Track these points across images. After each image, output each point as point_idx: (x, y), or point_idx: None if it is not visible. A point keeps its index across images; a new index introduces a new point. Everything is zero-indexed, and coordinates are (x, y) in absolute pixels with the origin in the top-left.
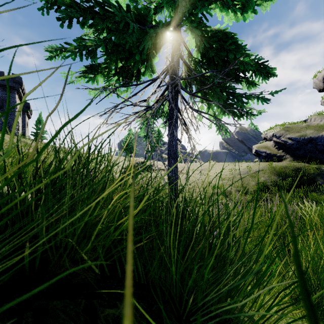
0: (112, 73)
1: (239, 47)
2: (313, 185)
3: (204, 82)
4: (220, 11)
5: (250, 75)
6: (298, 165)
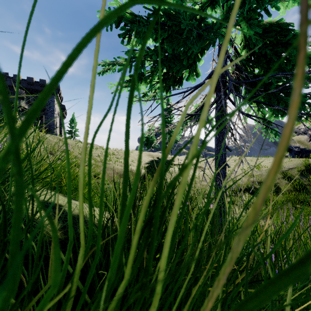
0: (154, 80)
1: None
2: None
3: (257, 83)
4: (292, 2)
5: None
6: None
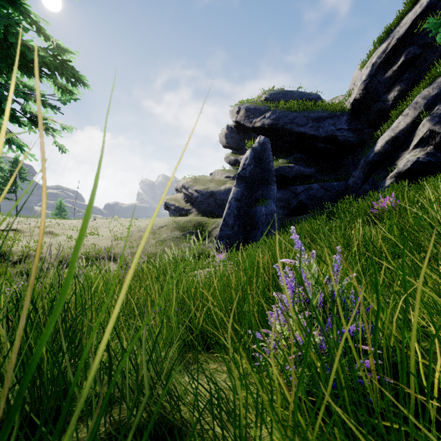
0: None
1: (13, 18)
2: (209, 239)
3: None
4: None
5: (51, 73)
6: (201, 219)
